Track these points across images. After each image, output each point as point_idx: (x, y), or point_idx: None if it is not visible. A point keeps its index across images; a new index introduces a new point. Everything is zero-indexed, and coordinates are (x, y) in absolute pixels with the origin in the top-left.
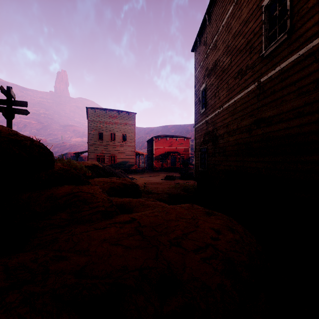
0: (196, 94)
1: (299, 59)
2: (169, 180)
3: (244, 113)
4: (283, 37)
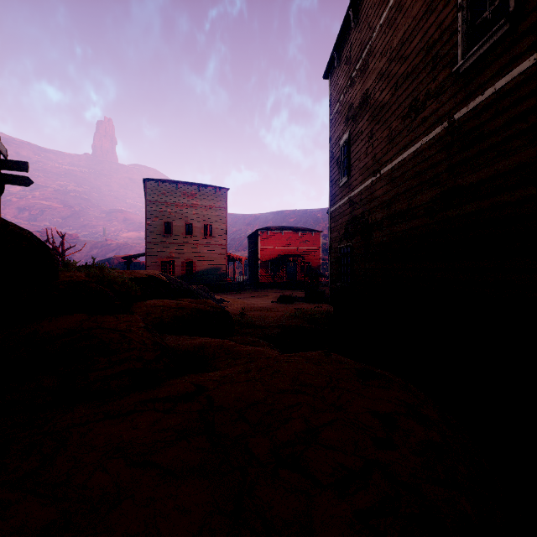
0: (331, 153)
1: (535, 68)
2: (285, 304)
3: (421, 180)
4: (501, 29)
